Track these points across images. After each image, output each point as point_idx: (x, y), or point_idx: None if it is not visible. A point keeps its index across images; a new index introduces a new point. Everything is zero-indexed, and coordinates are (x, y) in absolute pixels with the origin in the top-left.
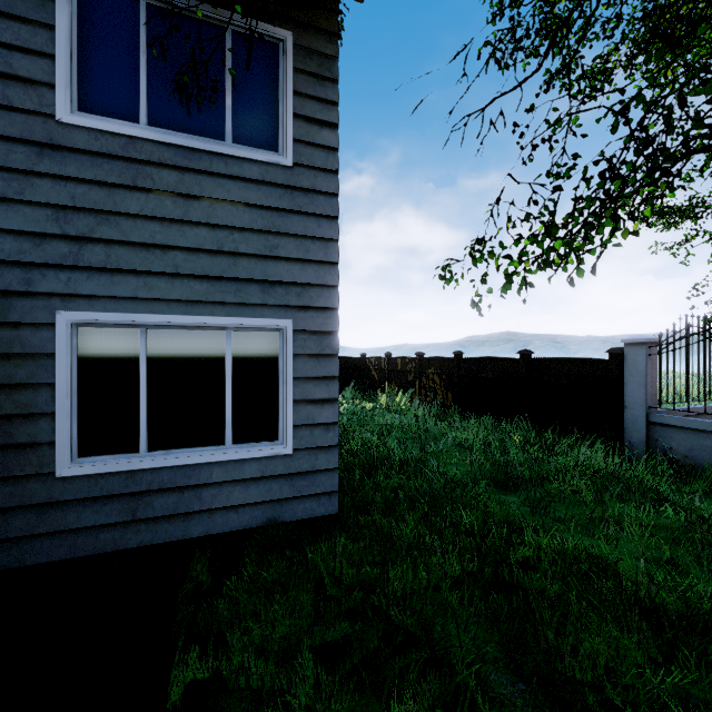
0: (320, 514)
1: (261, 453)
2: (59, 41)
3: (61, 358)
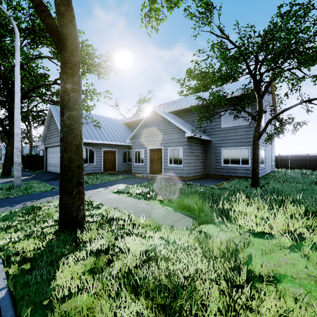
0: None
1: (245, 166)
2: (221, 119)
3: (222, 153)
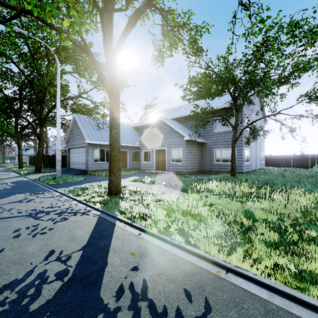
0: (240, 172)
1: None
2: (214, 125)
3: (214, 153)
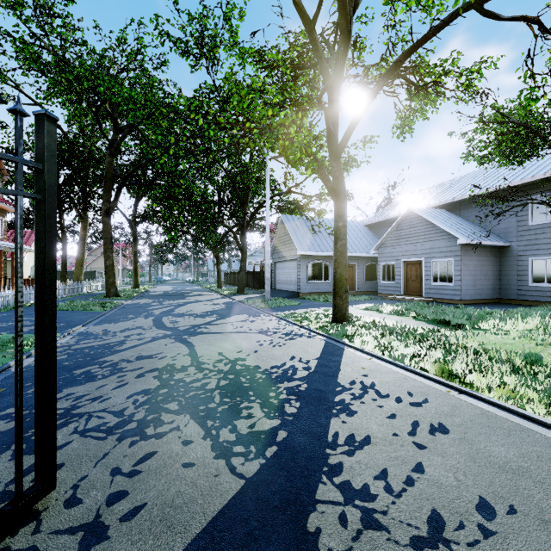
0: None
1: None
2: (529, 212)
3: (529, 266)
